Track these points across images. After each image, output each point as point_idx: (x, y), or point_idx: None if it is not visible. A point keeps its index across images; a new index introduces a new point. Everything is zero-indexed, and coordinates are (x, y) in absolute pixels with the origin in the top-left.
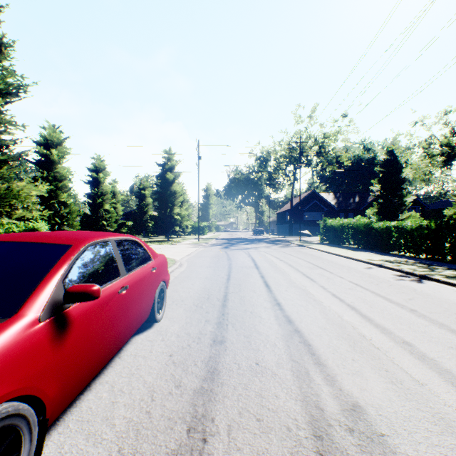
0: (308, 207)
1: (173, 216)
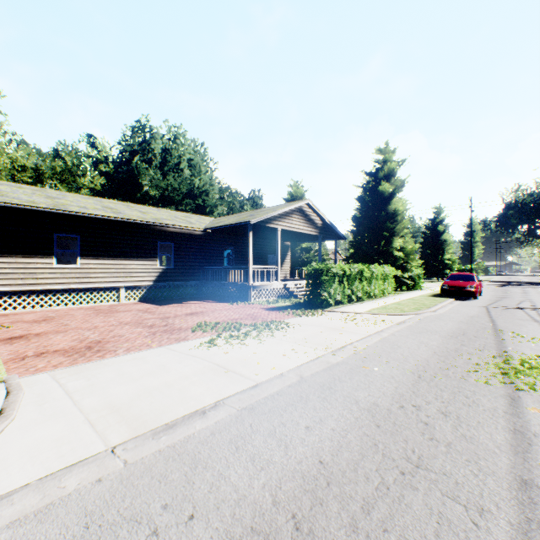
0: None
1: (442, 261)
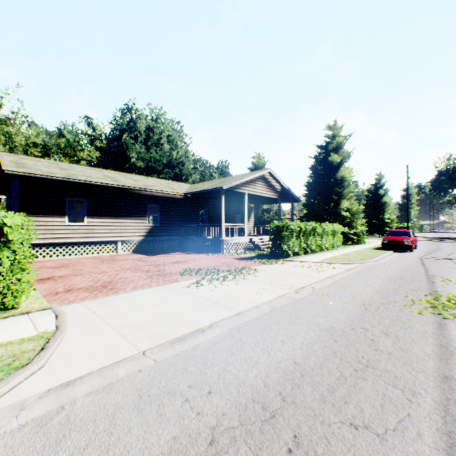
0: None
1: (383, 220)
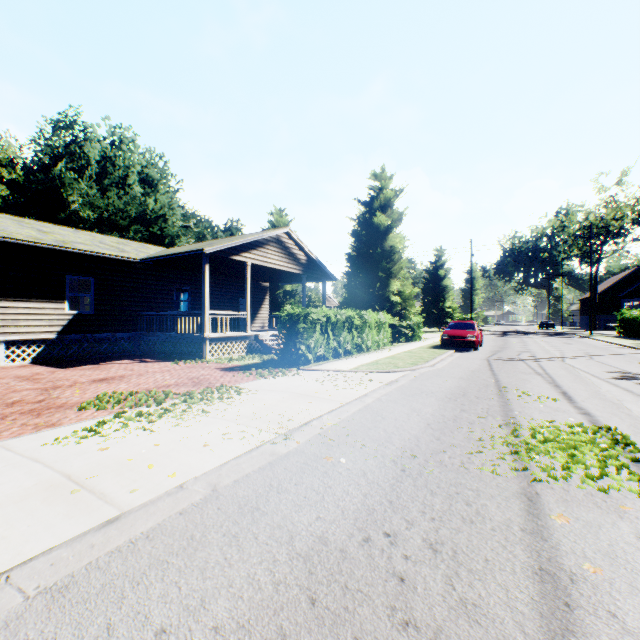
0: (628, 291)
1: (443, 309)
